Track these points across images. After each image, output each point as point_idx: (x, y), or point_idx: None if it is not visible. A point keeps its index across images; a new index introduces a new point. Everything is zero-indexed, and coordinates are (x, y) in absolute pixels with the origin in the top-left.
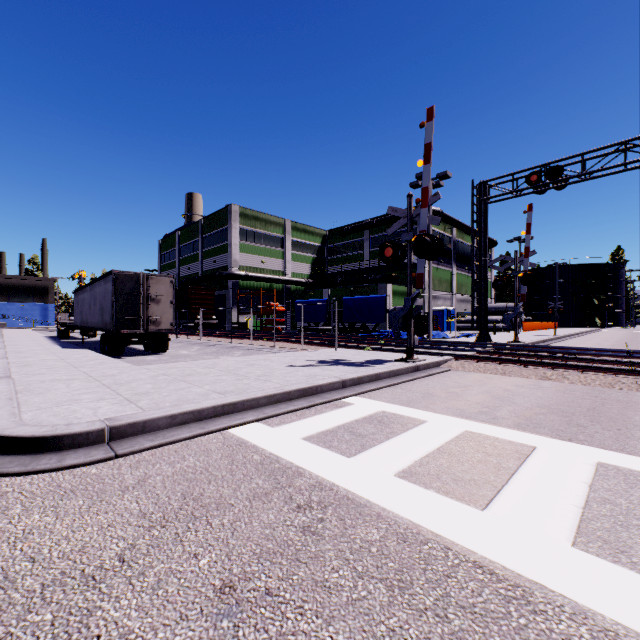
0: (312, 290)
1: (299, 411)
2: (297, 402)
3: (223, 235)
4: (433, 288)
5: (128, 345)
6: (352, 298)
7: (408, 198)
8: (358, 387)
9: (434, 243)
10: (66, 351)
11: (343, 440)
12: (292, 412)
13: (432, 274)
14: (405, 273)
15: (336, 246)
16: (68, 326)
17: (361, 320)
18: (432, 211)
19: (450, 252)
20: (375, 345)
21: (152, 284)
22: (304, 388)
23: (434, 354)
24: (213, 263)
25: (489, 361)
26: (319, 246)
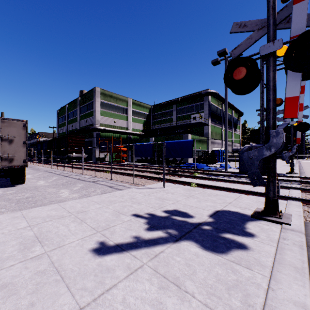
0: (143, 138)
1: None
2: None
3: (91, 105)
4: (212, 137)
5: None
6: (169, 142)
7: None
8: None
9: None
10: None
11: None
12: None
13: (212, 129)
14: (197, 129)
15: (157, 114)
16: None
17: (175, 156)
18: (213, 93)
19: (221, 117)
20: (193, 178)
21: (3, 126)
22: None
23: None
24: (85, 122)
25: None
26: (147, 114)
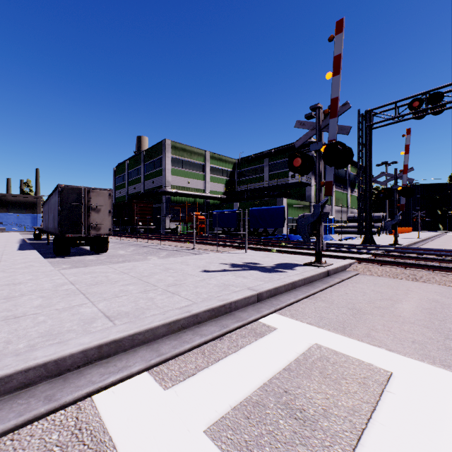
0: (225, 203)
1: (208, 344)
2: (206, 328)
3: (159, 162)
4: None
5: (74, 246)
6: (257, 209)
7: (317, 110)
8: (275, 300)
9: (345, 150)
10: (16, 252)
11: (279, 440)
12: (198, 346)
13: None
14: (296, 190)
15: (243, 171)
16: (41, 230)
17: (264, 226)
18: None
19: None
20: (278, 247)
21: (93, 196)
22: (215, 307)
23: (336, 257)
24: (152, 183)
25: (393, 265)
26: (231, 171)
